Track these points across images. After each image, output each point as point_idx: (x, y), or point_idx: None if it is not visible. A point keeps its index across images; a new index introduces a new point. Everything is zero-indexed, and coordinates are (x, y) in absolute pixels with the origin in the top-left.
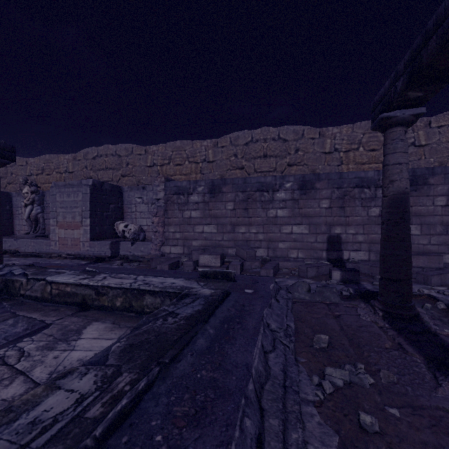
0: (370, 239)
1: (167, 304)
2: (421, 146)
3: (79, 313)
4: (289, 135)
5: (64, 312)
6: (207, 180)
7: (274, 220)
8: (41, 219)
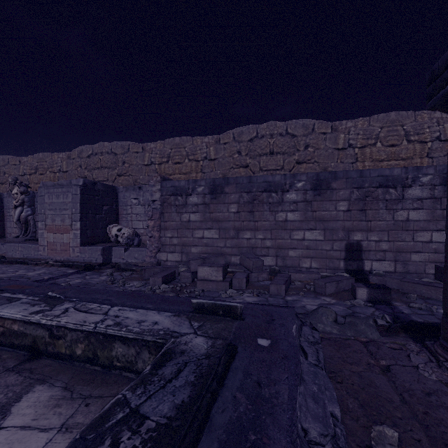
0: (397, 247)
1: (144, 357)
2: (447, 141)
3: (24, 366)
4: (298, 130)
5: (4, 363)
6: (207, 179)
7: (284, 225)
8: (32, 221)
